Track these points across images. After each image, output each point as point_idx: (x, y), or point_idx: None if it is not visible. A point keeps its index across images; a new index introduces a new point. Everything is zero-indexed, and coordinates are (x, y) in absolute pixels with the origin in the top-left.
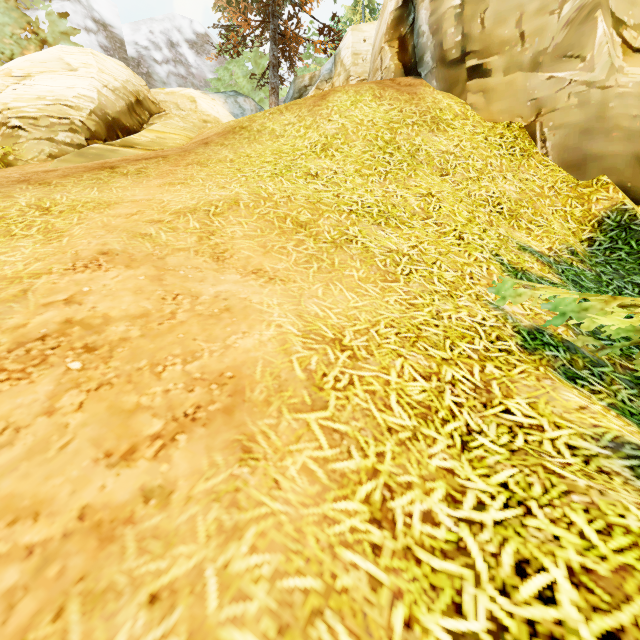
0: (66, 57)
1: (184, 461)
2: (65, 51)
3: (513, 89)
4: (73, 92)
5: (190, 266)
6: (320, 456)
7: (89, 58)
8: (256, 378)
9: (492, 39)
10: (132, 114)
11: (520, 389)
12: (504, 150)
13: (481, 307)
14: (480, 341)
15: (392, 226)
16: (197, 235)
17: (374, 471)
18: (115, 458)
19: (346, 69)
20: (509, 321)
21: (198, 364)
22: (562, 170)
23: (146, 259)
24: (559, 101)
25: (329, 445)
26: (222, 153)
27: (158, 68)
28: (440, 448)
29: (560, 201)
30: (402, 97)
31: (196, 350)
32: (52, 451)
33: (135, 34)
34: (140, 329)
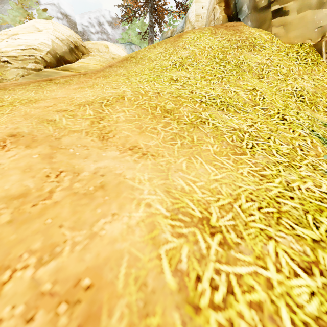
0: (37, 24)
1: None
2: (37, 21)
3: (304, 21)
4: (38, 41)
5: (79, 145)
6: None
7: (49, 24)
8: (117, 288)
9: None
10: (72, 54)
11: None
12: (300, 61)
13: (321, 176)
14: None
15: (232, 111)
16: (90, 120)
17: None
18: None
19: (192, 24)
20: None
21: (53, 266)
22: None
23: (45, 139)
24: None
25: None
26: (119, 71)
27: (93, 36)
28: None
29: None
30: (229, 32)
31: (57, 242)
32: None
33: (81, 19)
34: (11, 212)
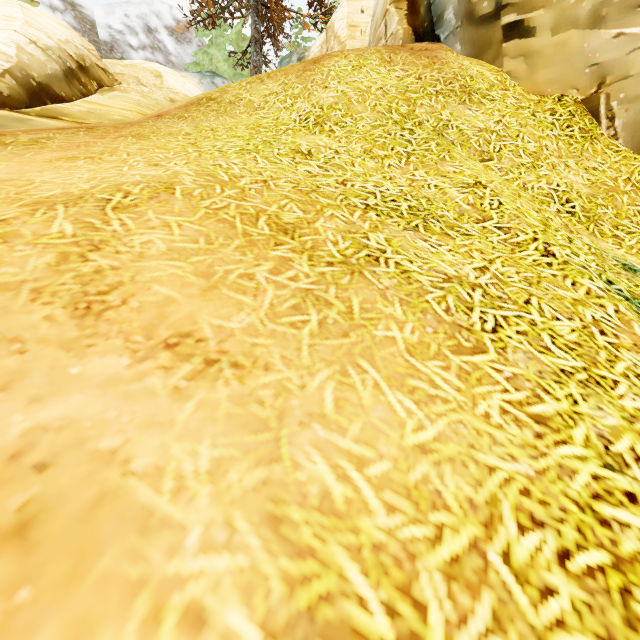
0: None
1: None
2: None
3: (565, 52)
4: None
5: None
6: None
7: (15, 9)
8: None
9: None
10: (72, 83)
11: None
12: (558, 130)
13: None
14: None
15: (436, 232)
16: (58, 250)
17: None
18: None
19: (341, 43)
20: None
21: None
22: (638, 157)
23: None
24: (633, 65)
25: None
26: (178, 126)
27: (133, 54)
28: None
29: None
30: (419, 61)
31: None
32: None
33: (108, 17)
34: None
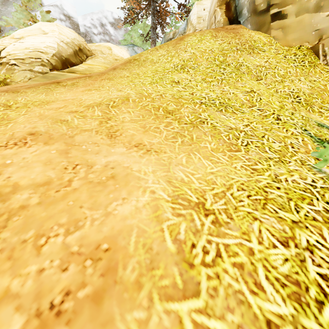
0: (43, 27)
1: None
2: (42, 25)
3: (302, 25)
4: (44, 44)
5: (91, 142)
6: None
7: (54, 27)
8: (129, 251)
9: None
10: (76, 56)
11: None
12: (297, 63)
13: (307, 170)
14: (318, 202)
15: (230, 112)
16: (99, 120)
17: None
18: None
19: (193, 26)
20: None
21: (78, 235)
22: None
23: (60, 137)
24: None
25: None
26: (123, 73)
27: (95, 37)
28: None
29: None
30: (229, 35)
31: (80, 218)
32: None
33: (84, 21)
34: (39, 196)
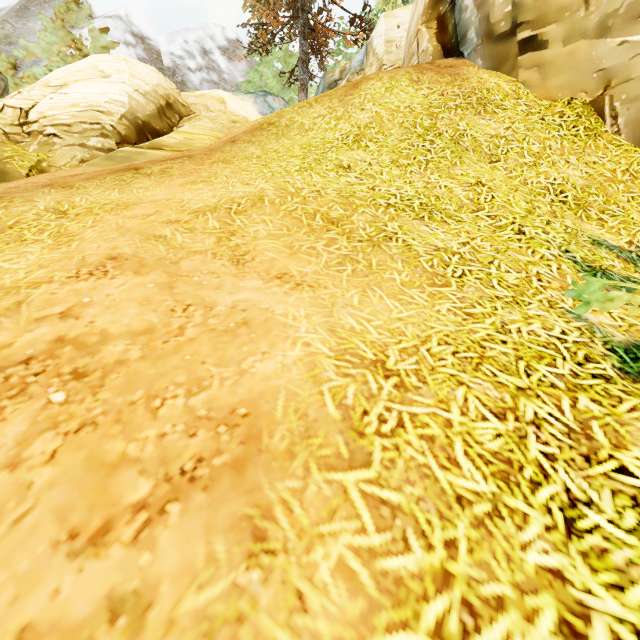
0: (100, 65)
1: (173, 548)
2: (100, 59)
3: (575, 60)
4: (105, 98)
5: (206, 271)
6: (363, 545)
7: (122, 64)
8: (276, 417)
9: (548, 6)
10: (162, 117)
11: (636, 436)
12: (565, 130)
13: (557, 317)
14: (564, 363)
15: (437, 220)
16: (216, 236)
17: (444, 575)
18: (81, 541)
19: (378, 58)
20: (597, 335)
21: (205, 396)
22: (639, 150)
23: (158, 264)
24: (634, 69)
25: (376, 526)
26: (249, 150)
27: (192, 76)
28: (535, 531)
29: (637, 186)
30: (443, 79)
31: (204, 377)
32: (3, 526)
33: (171, 45)
34: (141, 349)
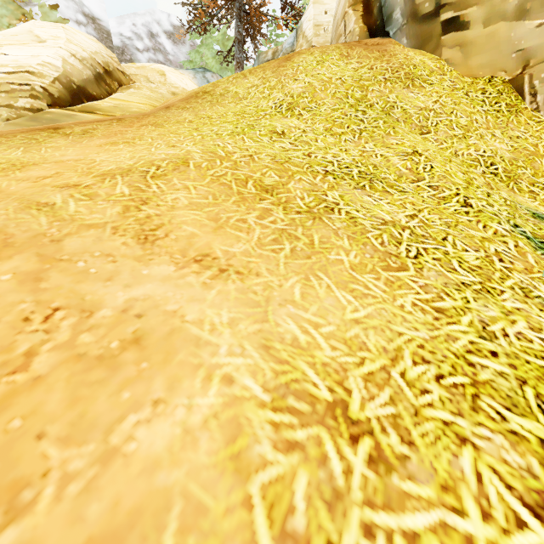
0: (37, 30)
1: None
2: (37, 25)
3: (495, 41)
4: (37, 59)
5: (98, 252)
6: None
7: (59, 30)
8: None
9: None
10: (100, 84)
11: None
12: (488, 106)
13: (539, 310)
14: None
15: (379, 190)
16: (122, 204)
17: None
18: None
19: (308, 40)
20: None
21: (11, 540)
22: None
23: (30, 242)
24: None
25: None
26: (182, 115)
27: (140, 55)
28: None
29: None
30: (371, 54)
31: (28, 478)
32: None
33: (120, 26)
34: None
